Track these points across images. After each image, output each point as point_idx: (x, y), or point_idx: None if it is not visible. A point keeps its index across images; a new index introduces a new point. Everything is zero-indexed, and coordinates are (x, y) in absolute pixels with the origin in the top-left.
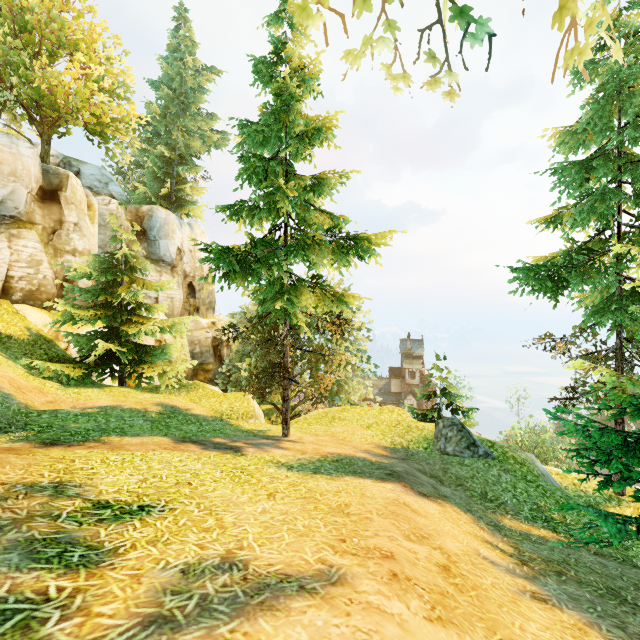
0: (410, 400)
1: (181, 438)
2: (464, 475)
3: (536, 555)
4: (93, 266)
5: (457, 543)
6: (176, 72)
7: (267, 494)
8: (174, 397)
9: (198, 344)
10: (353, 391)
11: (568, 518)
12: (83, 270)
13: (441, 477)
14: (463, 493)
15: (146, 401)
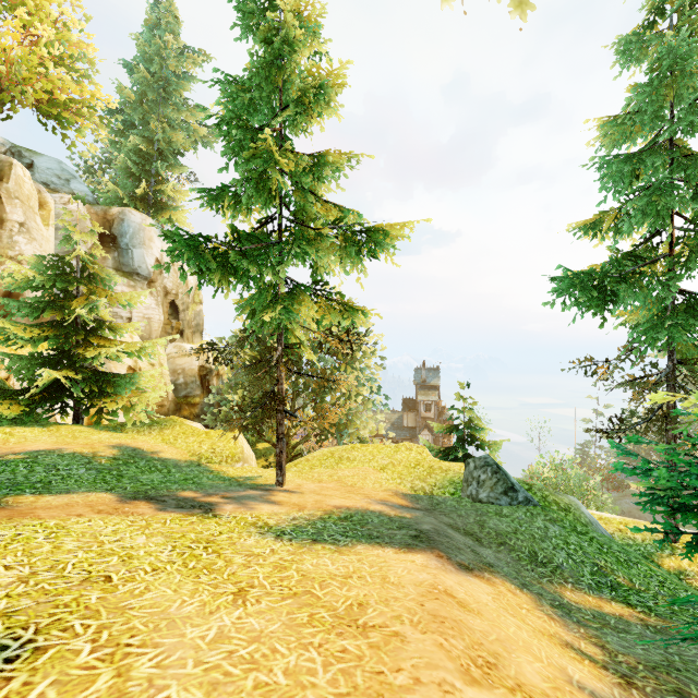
0: (425, 435)
1: (132, 493)
2: (505, 529)
3: (633, 658)
4: (37, 273)
5: (536, 663)
6: (155, 52)
7: (234, 592)
8: (140, 437)
9: (182, 373)
10: (363, 426)
11: (636, 582)
12: (23, 277)
13: (478, 534)
14: (508, 555)
15: (100, 443)
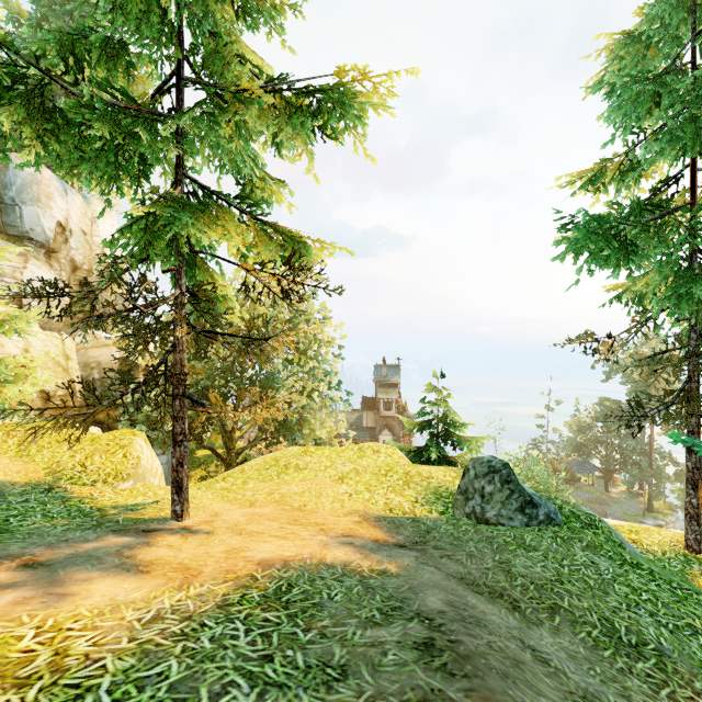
0: (386, 435)
1: None
2: (544, 576)
3: None
4: None
5: None
6: None
7: None
8: None
9: (97, 368)
10: (320, 426)
11: None
12: None
13: (510, 592)
14: (575, 638)
15: None
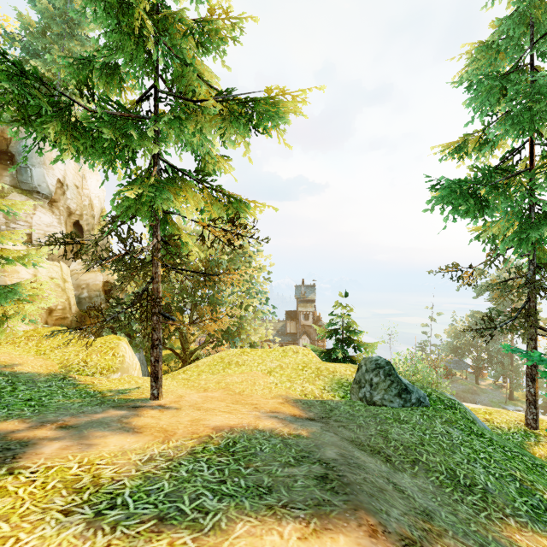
0: (304, 339)
1: None
2: (411, 440)
3: None
4: None
5: None
6: None
7: None
8: (4, 348)
9: (86, 288)
10: (253, 333)
11: None
12: None
13: (385, 450)
14: (427, 480)
15: None
